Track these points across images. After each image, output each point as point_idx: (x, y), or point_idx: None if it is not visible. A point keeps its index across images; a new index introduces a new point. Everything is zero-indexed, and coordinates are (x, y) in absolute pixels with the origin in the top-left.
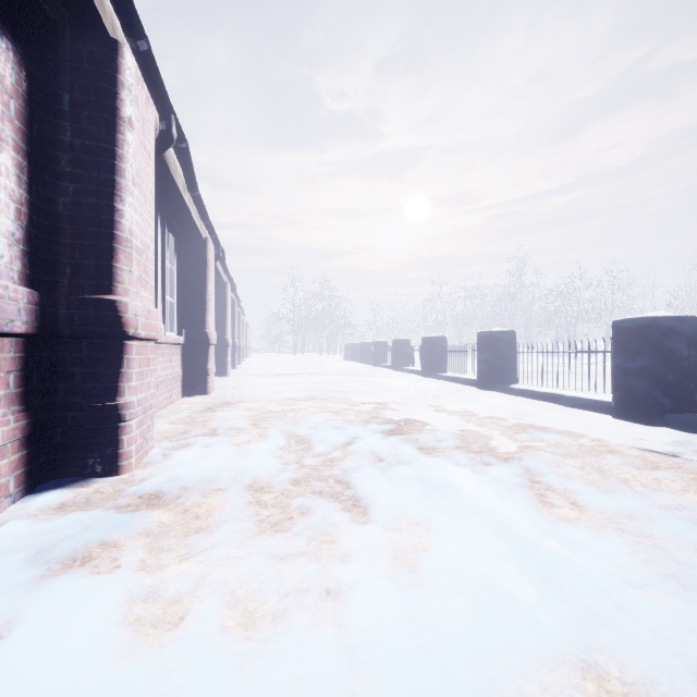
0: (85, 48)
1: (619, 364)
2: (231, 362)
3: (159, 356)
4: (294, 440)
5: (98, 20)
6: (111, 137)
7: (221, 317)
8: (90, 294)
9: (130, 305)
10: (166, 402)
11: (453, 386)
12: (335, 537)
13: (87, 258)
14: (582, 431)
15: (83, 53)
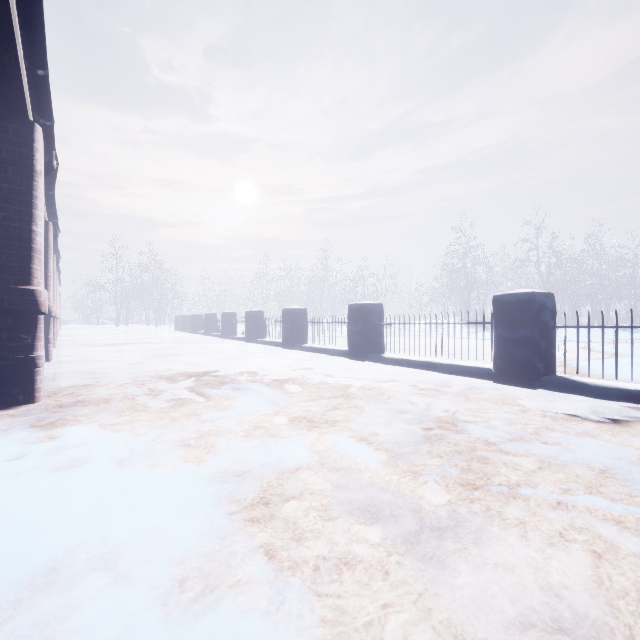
0: (11, 125)
1: (350, 329)
2: None
3: None
4: (152, 380)
5: (25, 112)
6: (30, 184)
7: None
8: (15, 285)
9: (42, 292)
10: None
11: (267, 347)
12: (191, 405)
13: (12, 262)
14: (327, 366)
15: (9, 129)
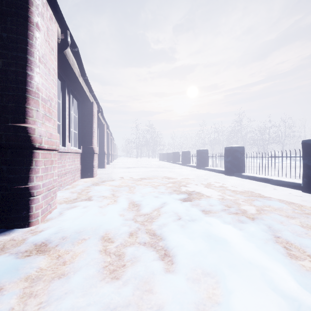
0: None
1: (306, 163)
2: (107, 161)
3: (67, 159)
4: (132, 204)
5: None
6: (25, 33)
7: (102, 140)
8: (12, 123)
9: (36, 130)
10: (71, 181)
11: (212, 173)
12: (153, 287)
13: (10, 102)
14: (289, 200)
15: None
